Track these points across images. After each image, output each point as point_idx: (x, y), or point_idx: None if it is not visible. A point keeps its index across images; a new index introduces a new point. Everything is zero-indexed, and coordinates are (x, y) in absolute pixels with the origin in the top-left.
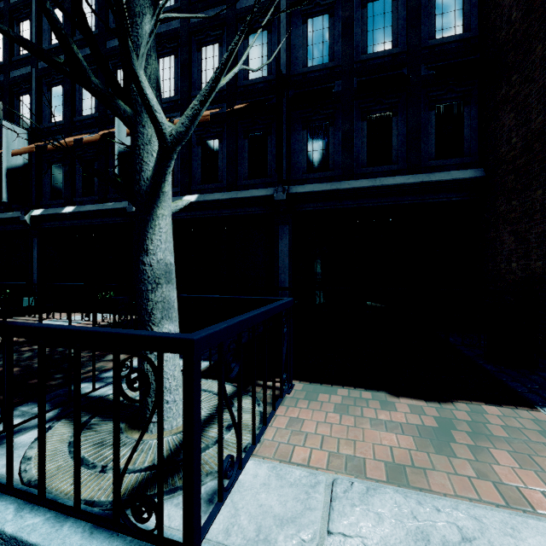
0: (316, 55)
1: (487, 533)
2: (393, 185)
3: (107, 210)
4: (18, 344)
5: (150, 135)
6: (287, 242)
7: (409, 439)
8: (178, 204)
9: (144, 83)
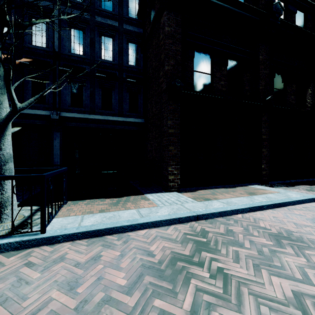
0: (76, 48)
1: (119, 213)
2: (112, 120)
3: None
4: None
5: (2, 100)
6: (59, 141)
7: (107, 206)
8: (15, 129)
9: (13, 92)
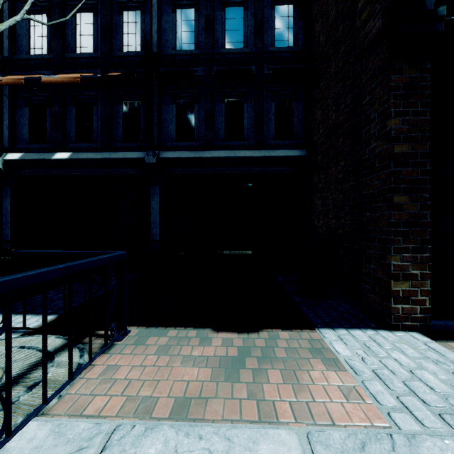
0: (184, 41)
1: (232, 452)
2: (244, 157)
3: None
4: None
5: None
6: (158, 200)
7: (209, 371)
8: None
9: None
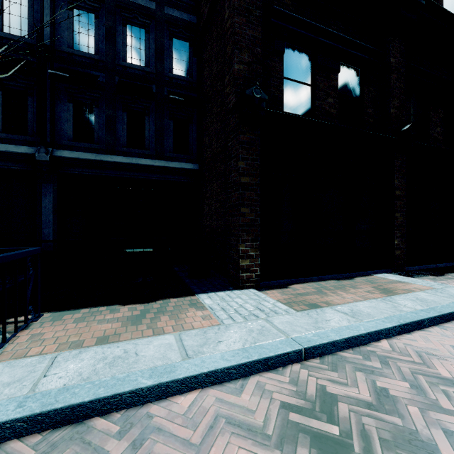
0: (83, 43)
1: (137, 347)
2: (145, 165)
3: None
4: None
5: None
6: (51, 199)
7: (120, 324)
8: None
9: None
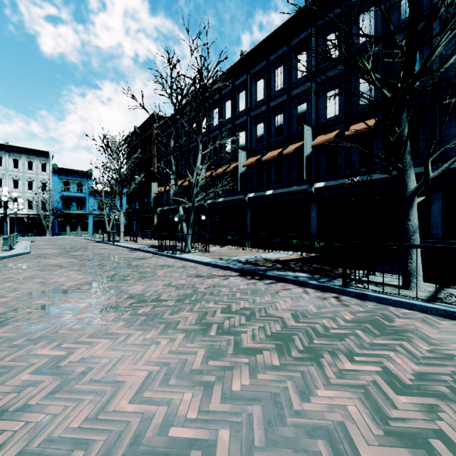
0: None
1: None
2: None
3: (293, 191)
4: (283, 261)
5: (409, 174)
6: (439, 205)
7: None
8: (419, 199)
9: (429, 164)
